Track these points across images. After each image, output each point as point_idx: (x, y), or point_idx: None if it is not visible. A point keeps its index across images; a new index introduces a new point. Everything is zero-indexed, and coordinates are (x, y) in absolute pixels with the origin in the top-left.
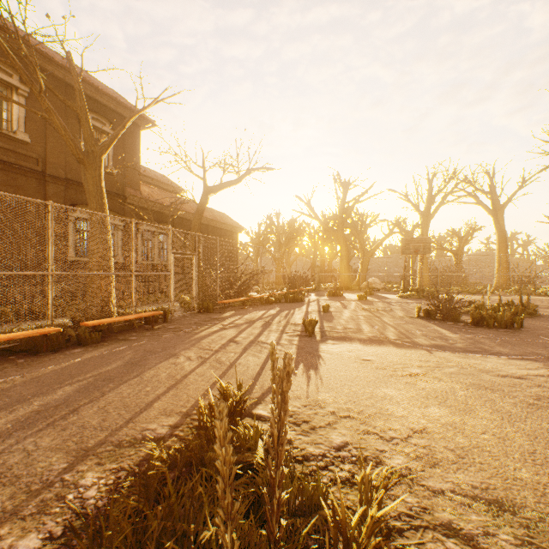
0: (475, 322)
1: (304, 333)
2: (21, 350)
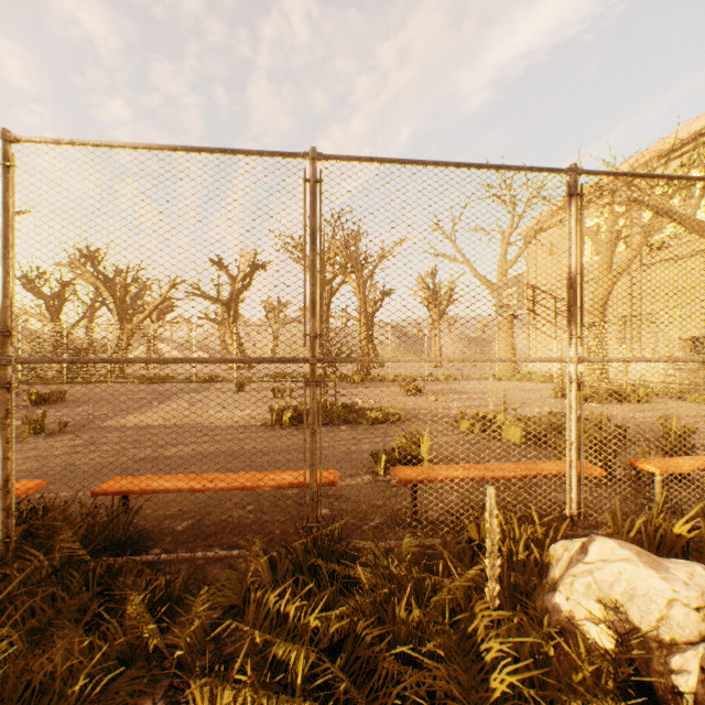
0: (40, 402)
1: (33, 436)
2: (140, 539)
